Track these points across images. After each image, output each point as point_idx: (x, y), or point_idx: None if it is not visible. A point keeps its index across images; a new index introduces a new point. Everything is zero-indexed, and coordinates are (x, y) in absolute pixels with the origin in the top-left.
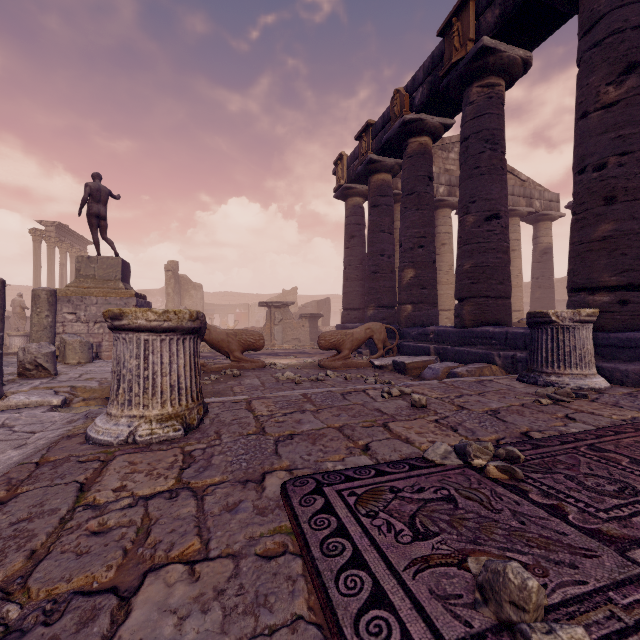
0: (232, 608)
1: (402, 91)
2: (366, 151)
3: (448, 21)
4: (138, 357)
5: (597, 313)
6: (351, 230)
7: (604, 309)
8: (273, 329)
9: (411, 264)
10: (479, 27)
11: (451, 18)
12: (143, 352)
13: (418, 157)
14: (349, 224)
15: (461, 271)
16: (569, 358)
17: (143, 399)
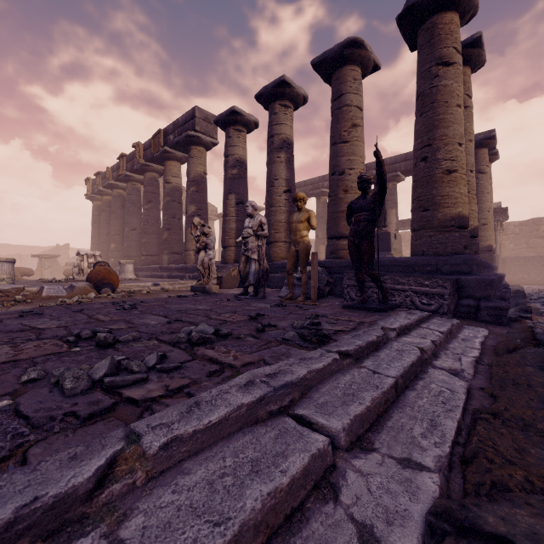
0: (27, 282)
1: (109, 169)
2: (99, 184)
3: (119, 158)
4: (1, 266)
5: (132, 261)
6: (95, 218)
7: (143, 260)
8: (44, 272)
9: (114, 242)
10: (127, 167)
11: (120, 158)
12: (2, 265)
13: (117, 198)
14: (94, 215)
15: (124, 247)
16: (125, 271)
17: (3, 274)
